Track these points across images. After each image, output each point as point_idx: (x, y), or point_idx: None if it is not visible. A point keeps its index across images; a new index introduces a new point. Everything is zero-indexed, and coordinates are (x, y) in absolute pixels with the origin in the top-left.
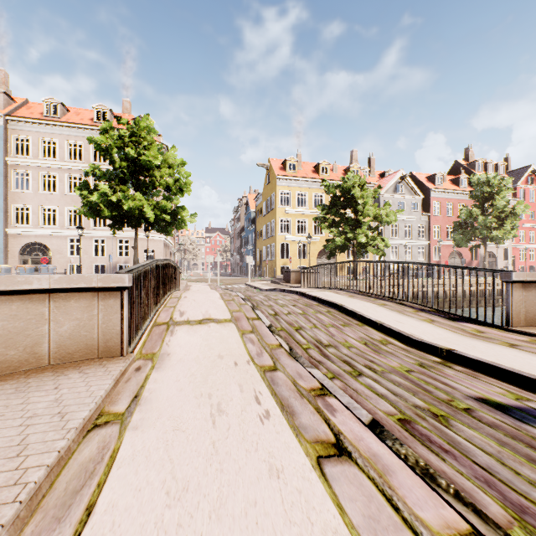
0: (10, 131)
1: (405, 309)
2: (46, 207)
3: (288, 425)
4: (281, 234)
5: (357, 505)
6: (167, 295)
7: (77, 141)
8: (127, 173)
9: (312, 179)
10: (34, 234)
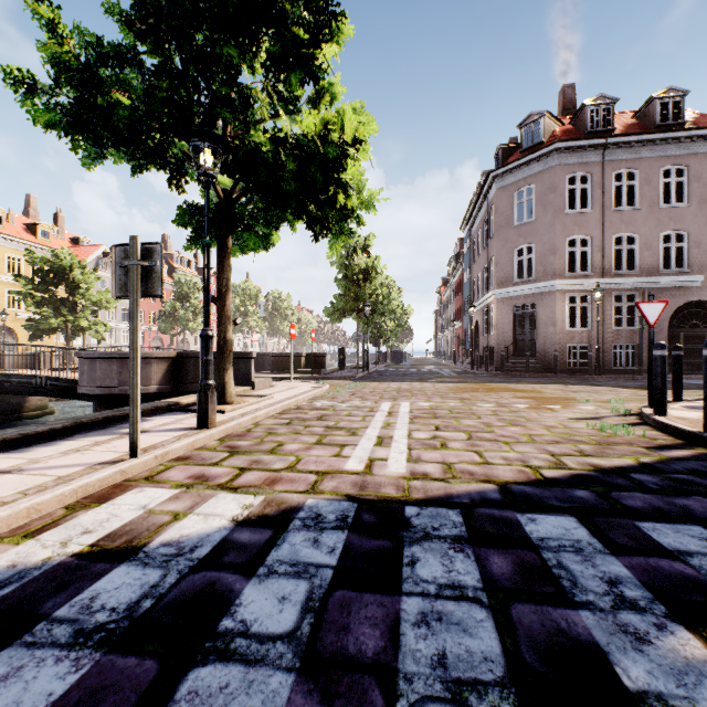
0: None
1: None
2: None
3: None
4: None
5: None
6: None
7: None
8: None
9: None
10: None
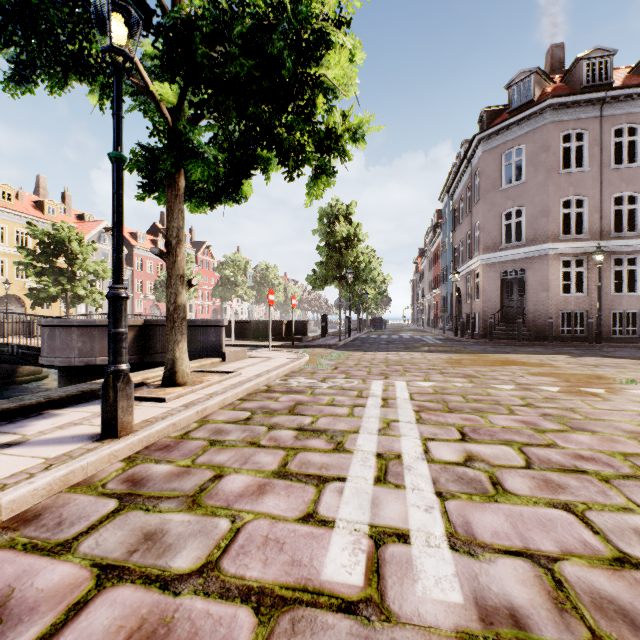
0: None
1: None
2: None
3: None
4: None
5: None
6: None
7: None
8: None
9: None
10: None
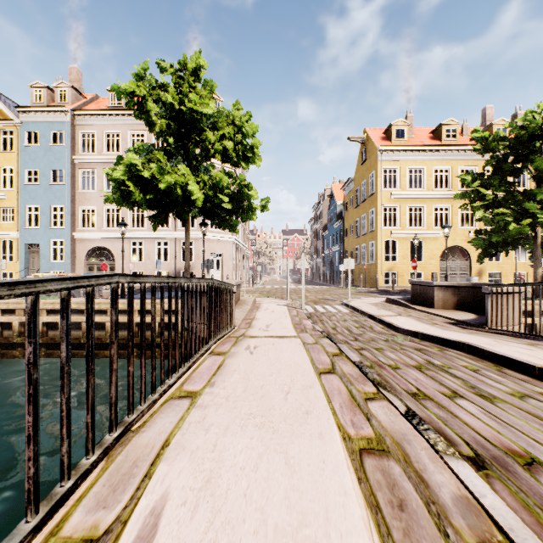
0: (77, 127)
1: None
2: (110, 207)
3: None
4: (385, 228)
5: None
6: (63, 485)
7: (139, 130)
8: (173, 143)
9: (432, 147)
10: (99, 238)
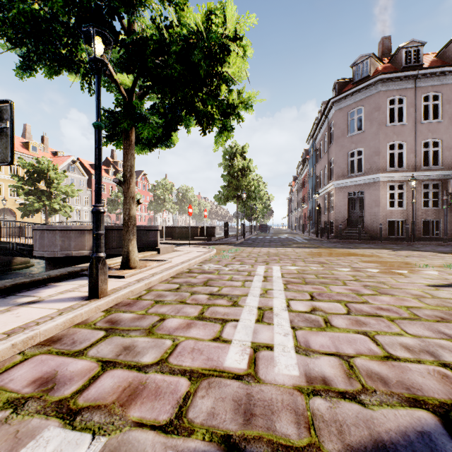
0: None
1: None
2: None
3: None
4: None
5: None
6: None
7: None
8: None
9: None
10: None
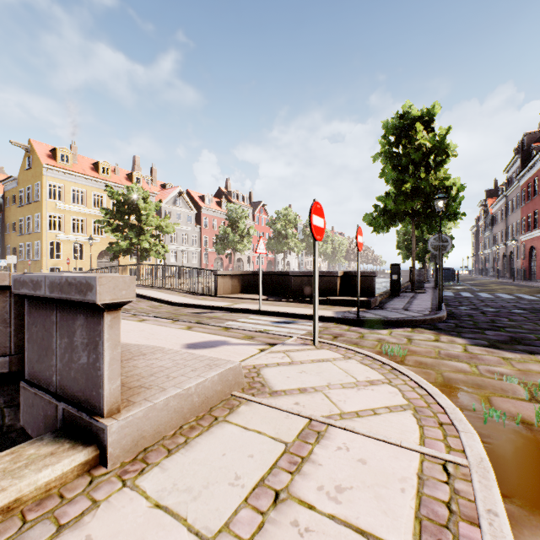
0: None
1: (174, 292)
2: None
3: (126, 320)
4: (51, 232)
5: (151, 323)
6: None
7: None
8: None
9: (92, 177)
10: None
